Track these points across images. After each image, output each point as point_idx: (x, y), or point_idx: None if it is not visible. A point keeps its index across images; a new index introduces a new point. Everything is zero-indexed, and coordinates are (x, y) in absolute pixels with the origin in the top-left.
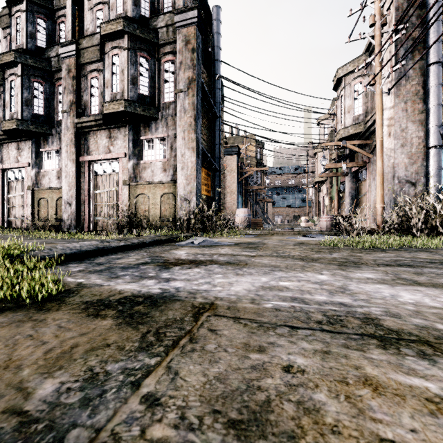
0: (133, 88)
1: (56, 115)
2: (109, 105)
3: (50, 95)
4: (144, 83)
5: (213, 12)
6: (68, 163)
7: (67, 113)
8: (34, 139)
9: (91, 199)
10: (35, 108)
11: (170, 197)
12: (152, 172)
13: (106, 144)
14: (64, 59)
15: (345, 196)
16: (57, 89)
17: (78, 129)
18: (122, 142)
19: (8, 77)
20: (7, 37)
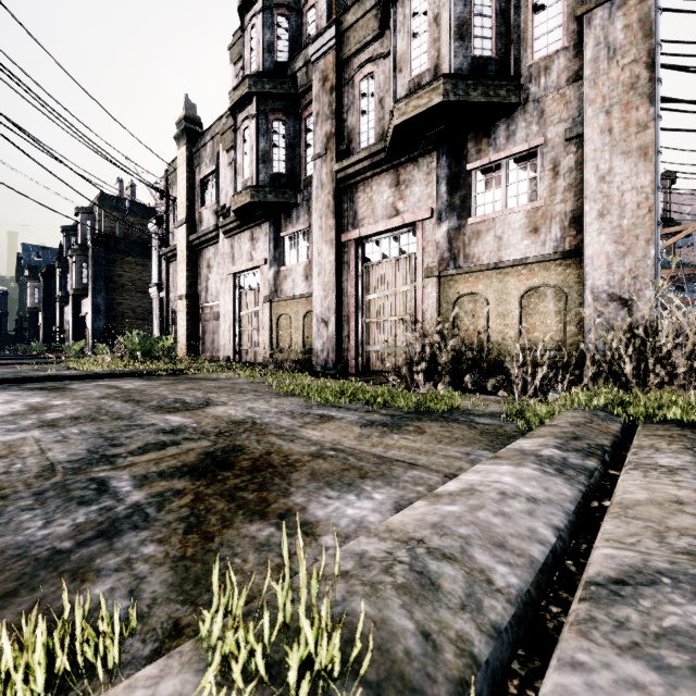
0: (461, 49)
1: (303, 171)
2: (406, 104)
3: (295, 137)
4: (482, 31)
5: None
6: (323, 249)
7: (321, 159)
8: (273, 219)
9: (360, 312)
10: (274, 164)
11: (548, 296)
12: (498, 239)
13: (388, 199)
14: (315, 64)
15: None
16: (304, 125)
17: (339, 184)
18: (422, 189)
19: (240, 125)
20: (239, 74)
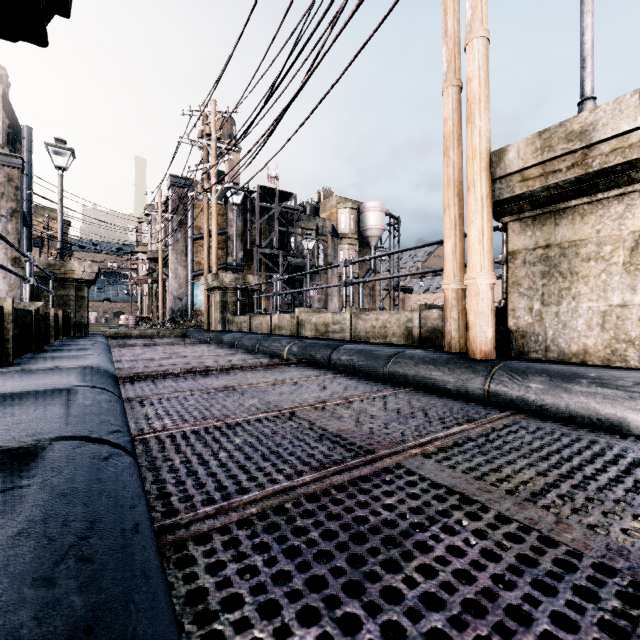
0: None
1: None
2: None
3: None
4: None
5: (24, 130)
6: None
7: None
8: None
9: None
10: None
11: None
12: None
13: None
14: None
15: (157, 299)
16: None
17: None
18: None
19: None
20: None
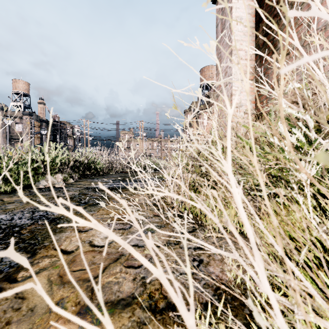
0: None
1: None
2: None
3: None
4: None
5: None
6: None
7: None
8: None
9: None
10: None
11: None
12: None
13: None
14: None
15: None
16: None
17: None
18: None
19: None
20: None
